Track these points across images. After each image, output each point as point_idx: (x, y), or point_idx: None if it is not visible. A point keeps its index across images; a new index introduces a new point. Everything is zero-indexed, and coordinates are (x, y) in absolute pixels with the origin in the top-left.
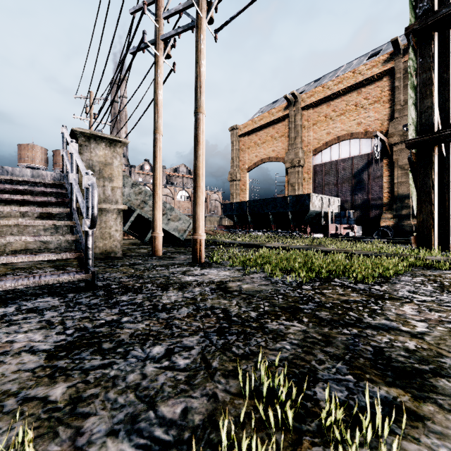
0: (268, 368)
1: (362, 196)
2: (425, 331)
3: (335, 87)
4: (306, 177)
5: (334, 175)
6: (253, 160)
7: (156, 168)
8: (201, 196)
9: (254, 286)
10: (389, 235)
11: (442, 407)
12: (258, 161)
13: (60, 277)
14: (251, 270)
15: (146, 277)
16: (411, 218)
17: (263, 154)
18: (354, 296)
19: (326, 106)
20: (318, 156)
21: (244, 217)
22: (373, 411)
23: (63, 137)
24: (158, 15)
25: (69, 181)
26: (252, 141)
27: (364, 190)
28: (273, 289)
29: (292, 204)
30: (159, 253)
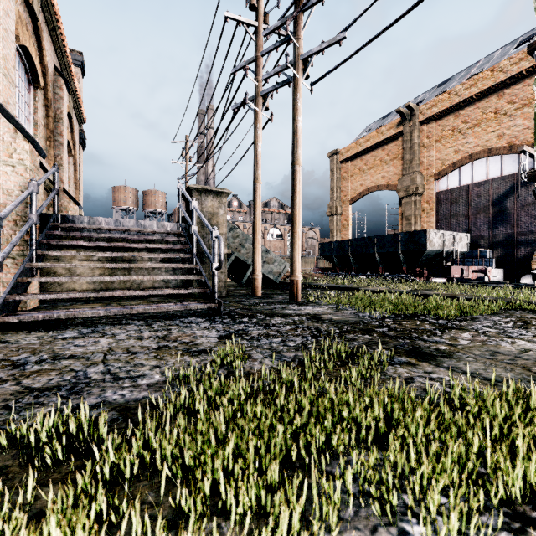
0: (340, 349)
1: (505, 229)
2: (463, 344)
3: (465, 92)
4: (426, 208)
5: (464, 203)
6: (357, 189)
7: (255, 215)
8: (297, 241)
9: (343, 318)
10: None
11: (430, 364)
12: (363, 191)
13: (198, 305)
14: (343, 308)
15: (254, 309)
16: None
17: (370, 182)
18: (427, 326)
19: (454, 116)
20: (442, 180)
21: (346, 258)
22: (391, 362)
23: (179, 192)
24: (257, 74)
25: (191, 232)
26: (356, 168)
27: (508, 222)
28: (358, 320)
29: (404, 243)
30: (258, 293)
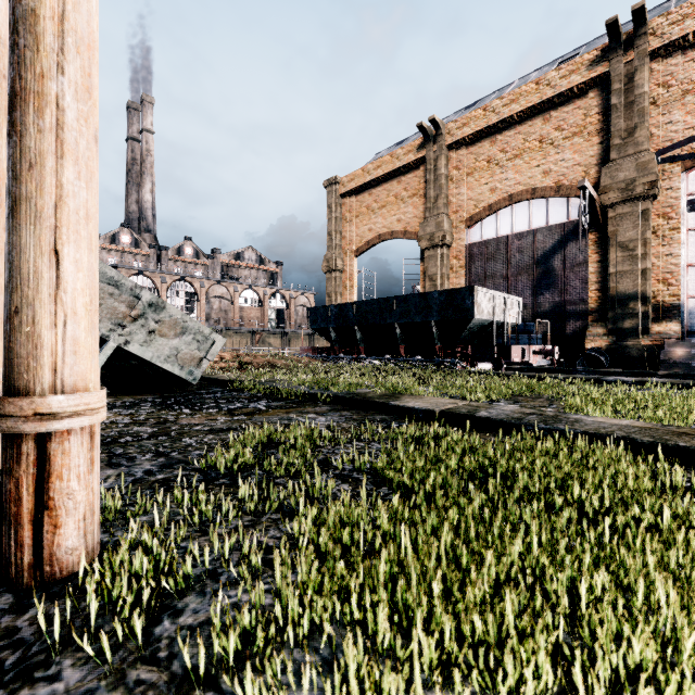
0: None
1: (552, 297)
2: None
3: (505, 110)
4: (456, 266)
5: (503, 260)
6: (365, 236)
7: None
8: (48, 162)
9: None
10: (604, 364)
11: None
12: (373, 239)
13: None
14: None
15: None
16: (639, 334)
17: (381, 227)
18: None
19: (490, 142)
20: (475, 228)
21: (350, 332)
22: None
23: None
24: None
25: None
26: (363, 205)
27: (555, 287)
28: None
29: (439, 307)
30: None
